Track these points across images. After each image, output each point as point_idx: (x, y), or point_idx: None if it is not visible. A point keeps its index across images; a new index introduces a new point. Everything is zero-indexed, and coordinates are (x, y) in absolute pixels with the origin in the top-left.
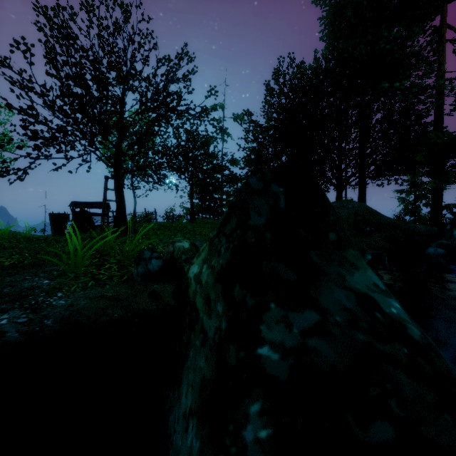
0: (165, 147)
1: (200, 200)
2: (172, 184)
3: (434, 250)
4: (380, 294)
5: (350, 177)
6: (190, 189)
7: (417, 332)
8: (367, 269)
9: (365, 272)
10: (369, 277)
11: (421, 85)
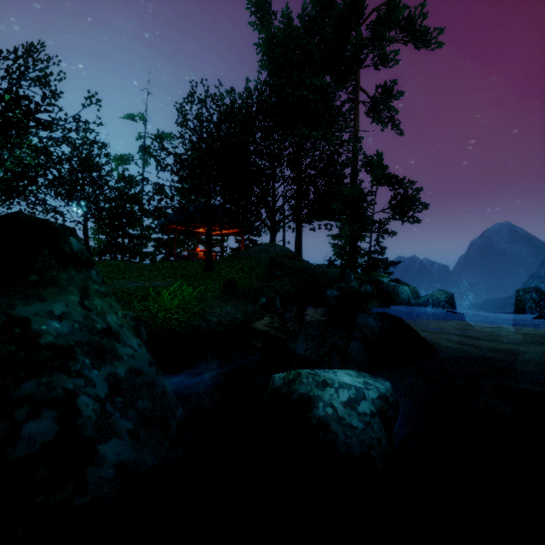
0: (27, 164)
1: (109, 236)
2: (56, 213)
3: (331, 292)
4: (44, 318)
5: (281, 220)
6: (79, 222)
7: (50, 339)
8: (58, 302)
9: (52, 304)
10: (51, 307)
11: (339, 139)
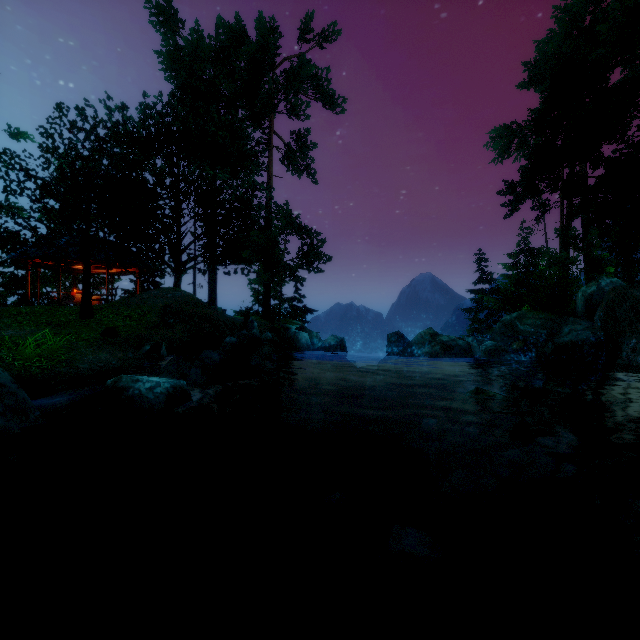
0: None
1: None
2: None
3: (229, 339)
4: None
5: (187, 261)
6: None
7: None
8: None
9: None
10: None
11: (250, 182)
